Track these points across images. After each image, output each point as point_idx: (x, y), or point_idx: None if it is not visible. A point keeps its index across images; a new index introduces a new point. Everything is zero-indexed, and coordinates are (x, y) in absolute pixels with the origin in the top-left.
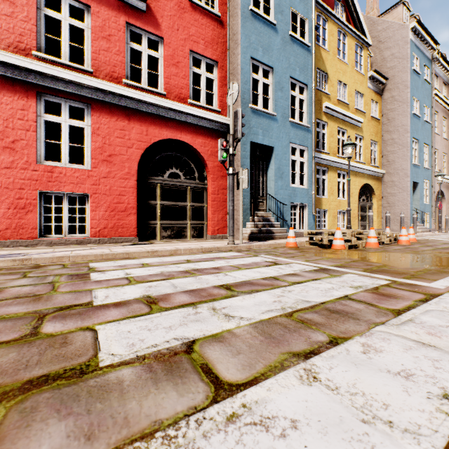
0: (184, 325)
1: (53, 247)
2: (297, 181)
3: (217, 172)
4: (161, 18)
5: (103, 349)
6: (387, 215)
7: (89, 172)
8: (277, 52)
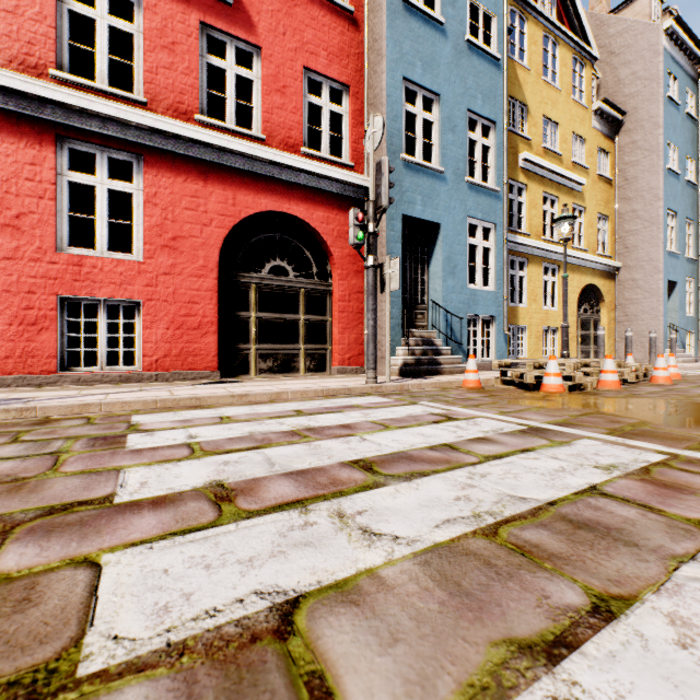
0: (280, 555)
1: (81, 387)
2: (478, 279)
3: (347, 266)
4: (257, 15)
5: (99, 622)
6: (628, 335)
7: (140, 265)
8: (446, 68)
